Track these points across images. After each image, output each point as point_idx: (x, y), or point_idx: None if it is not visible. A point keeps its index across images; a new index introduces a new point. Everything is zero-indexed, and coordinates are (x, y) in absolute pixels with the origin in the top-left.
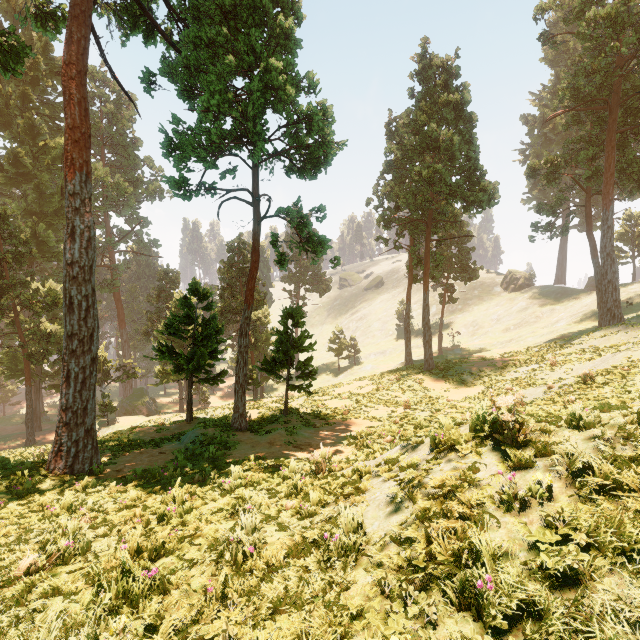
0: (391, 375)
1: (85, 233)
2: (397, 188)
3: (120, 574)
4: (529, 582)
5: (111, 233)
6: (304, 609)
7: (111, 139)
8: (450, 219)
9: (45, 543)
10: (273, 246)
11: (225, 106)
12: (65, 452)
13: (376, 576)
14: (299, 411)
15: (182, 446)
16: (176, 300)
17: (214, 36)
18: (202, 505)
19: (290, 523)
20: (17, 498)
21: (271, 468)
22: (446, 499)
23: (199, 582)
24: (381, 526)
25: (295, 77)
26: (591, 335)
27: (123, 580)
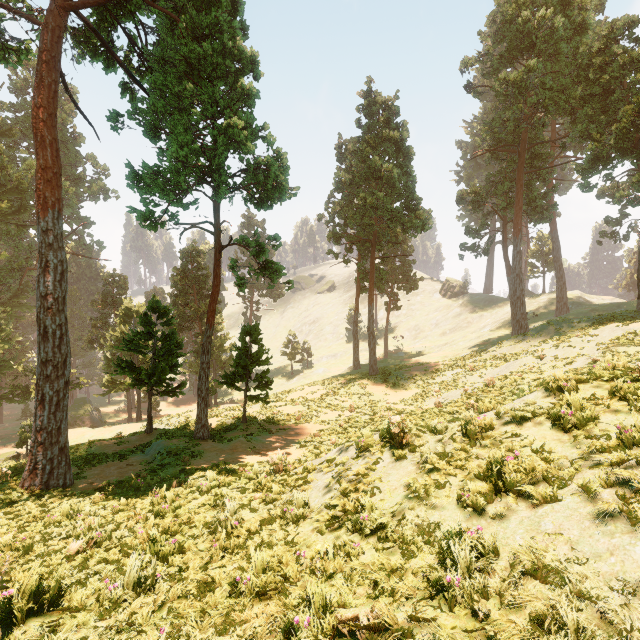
0: (340, 380)
1: (58, 267)
2: (346, 208)
3: (145, 548)
4: (386, 516)
5: None
6: (274, 547)
7: None
8: (392, 238)
9: (77, 536)
10: (233, 270)
11: (193, 157)
12: (40, 470)
13: (315, 527)
14: (256, 418)
15: (148, 457)
16: (125, 307)
17: (181, 90)
18: (187, 503)
19: (259, 507)
20: (4, 513)
21: (237, 471)
22: (358, 481)
23: (204, 545)
24: (320, 501)
25: (254, 130)
26: (503, 343)
27: (154, 548)
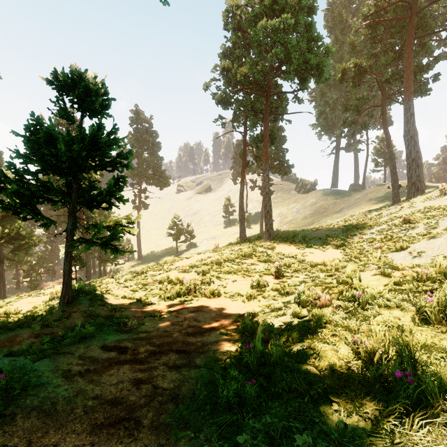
0: (232, 247)
1: None
2: (236, 65)
3: None
4: None
5: None
6: None
7: None
8: (282, 102)
9: None
10: None
11: None
12: None
13: None
14: (108, 293)
15: None
16: None
17: None
18: None
19: None
20: None
21: None
22: None
23: None
24: None
25: None
26: (413, 201)
27: None
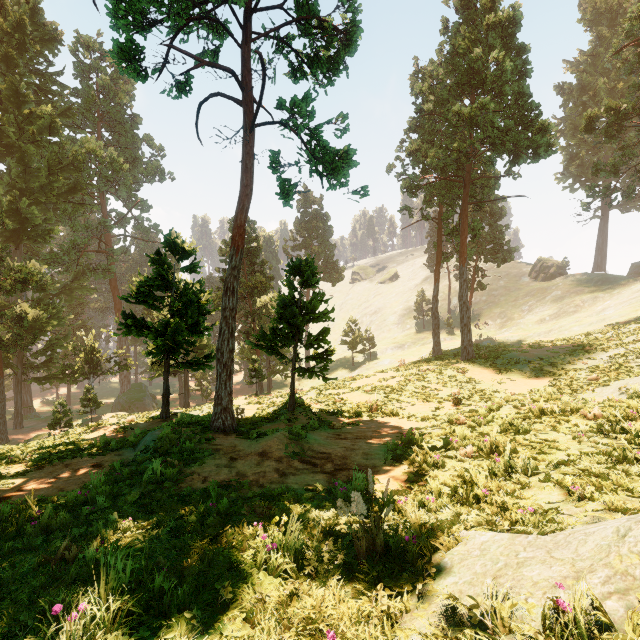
0: (420, 366)
1: None
2: (426, 145)
3: None
4: None
5: (107, 216)
6: None
7: (108, 115)
8: (490, 181)
9: None
10: (273, 171)
11: None
12: None
13: None
14: (310, 406)
15: (132, 455)
16: None
17: None
18: None
19: None
20: None
21: (250, 518)
22: None
23: None
24: None
25: None
26: None
27: None
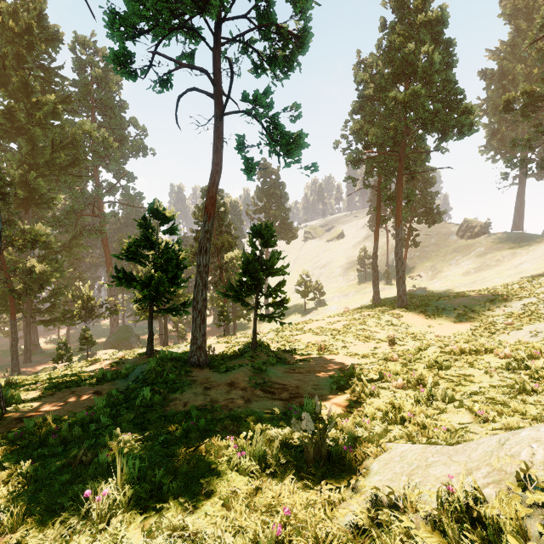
0: (362, 312)
1: None
2: (367, 125)
3: None
4: None
5: (100, 185)
6: None
7: (100, 101)
8: (421, 155)
9: None
10: (239, 151)
11: None
12: None
13: None
14: (269, 345)
15: (125, 384)
16: None
17: None
18: None
19: None
20: None
21: (222, 434)
22: None
23: None
24: None
25: None
26: None
27: None
